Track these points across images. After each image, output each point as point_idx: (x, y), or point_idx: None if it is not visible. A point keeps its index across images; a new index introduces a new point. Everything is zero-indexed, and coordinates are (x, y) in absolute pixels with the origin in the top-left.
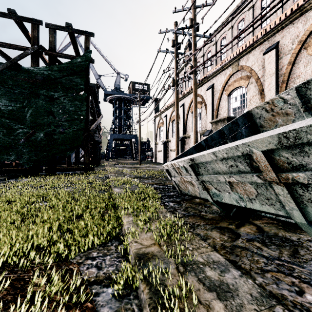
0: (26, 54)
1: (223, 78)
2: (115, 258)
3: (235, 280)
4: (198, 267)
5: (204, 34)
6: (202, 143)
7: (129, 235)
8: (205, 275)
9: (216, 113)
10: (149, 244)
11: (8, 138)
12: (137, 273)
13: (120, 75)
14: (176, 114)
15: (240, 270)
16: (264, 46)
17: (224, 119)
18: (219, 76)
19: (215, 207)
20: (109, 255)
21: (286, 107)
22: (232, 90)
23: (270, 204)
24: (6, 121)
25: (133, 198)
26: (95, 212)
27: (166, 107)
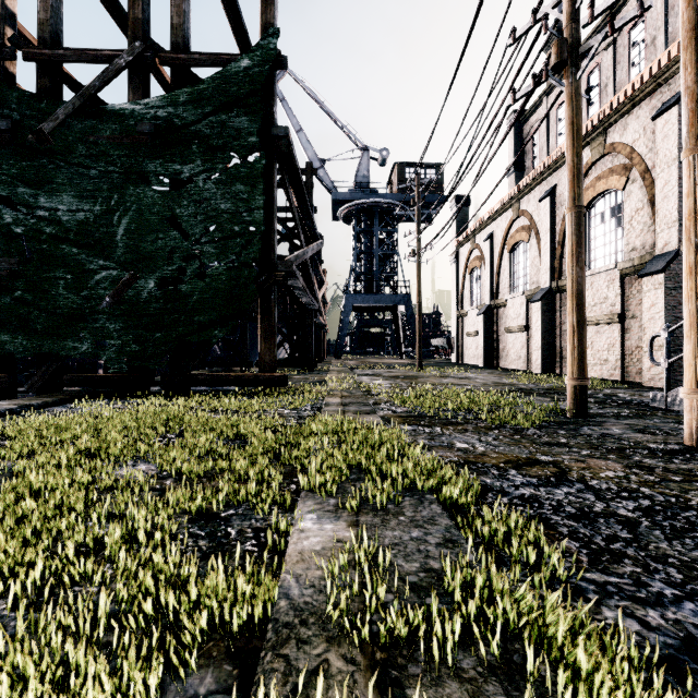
0: (116, 70)
1: None
2: None
3: None
4: None
5: None
6: None
7: None
8: None
9: None
10: None
11: (75, 296)
12: None
13: (368, 152)
14: (571, 174)
15: None
16: None
17: None
18: None
19: None
20: None
21: None
22: None
23: None
24: (72, 252)
25: None
26: None
27: (493, 213)
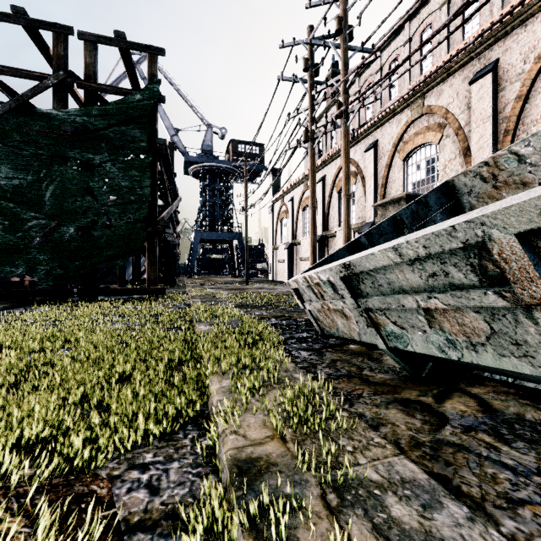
0: (44, 87)
1: (395, 130)
2: (189, 467)
3: (459, 531)
4: (369, 494)
5: (361, 46)
6: (361, 239)
7: (220, 417)
8: (388, 515)
9: (383, 192)
10: (261, 439)
11: (12, 236)
12: (234, 508)
13: (212, 128)
14: (311, 192)
15: (459, 499)
16: (471, 69)
17: (399, 199)
18: (388, 126)
19: (389, 360)
20: (178, 459)
21: (523, 171)
22: (411, 150)
23: (523, 354)
24: (9, 206)
25: (232, 343)
26: (158, 368)
27: (293, 184)
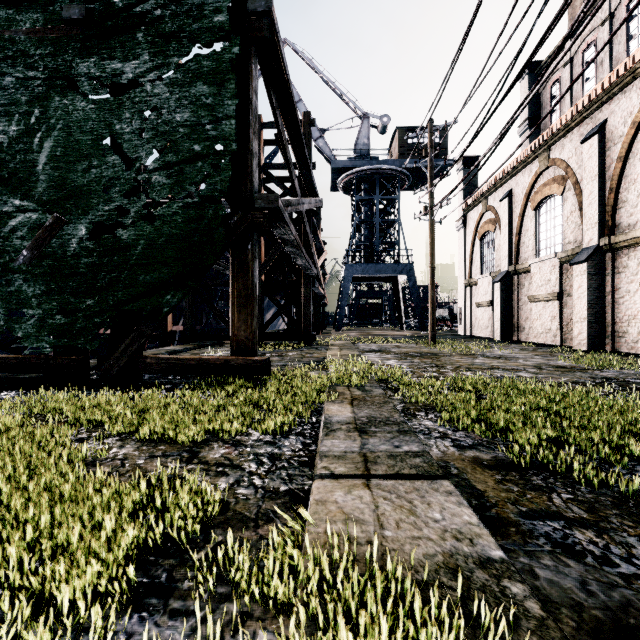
0: None
1: None
2: None
3: None
4: None
5: None
6: None
7: None
8: None
9: None
10: None
11: None
12: None
13: (368, 119)
14: None
15: None
16: None
17: None
18: None
19: None
20: None
21: None
22: None
23: None
24: None
25: None
26: None
27: (513, 167)
